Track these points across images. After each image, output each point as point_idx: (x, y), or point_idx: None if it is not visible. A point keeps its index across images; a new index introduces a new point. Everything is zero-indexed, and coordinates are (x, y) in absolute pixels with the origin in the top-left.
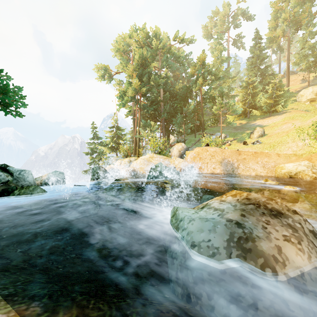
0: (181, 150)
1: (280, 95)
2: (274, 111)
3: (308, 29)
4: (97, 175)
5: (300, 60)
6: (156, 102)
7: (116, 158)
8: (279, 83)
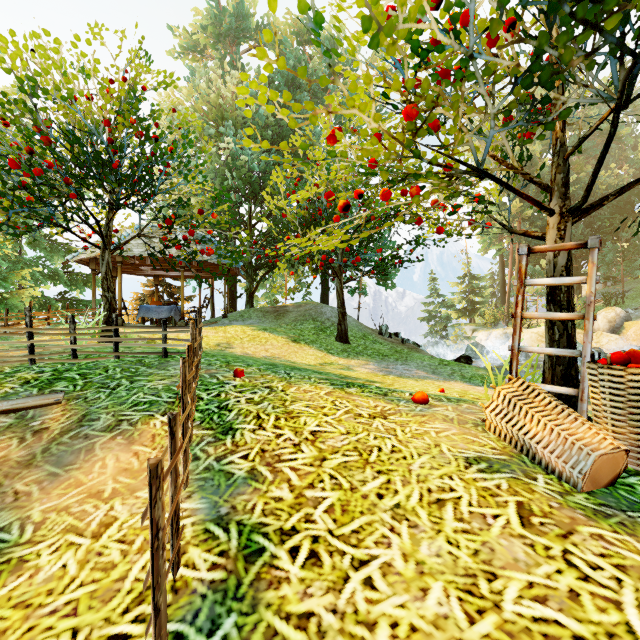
0: (612, 321)
1: None
2: None
3: None
4: (474, 353)
5: None
6: None
7: (472, 327)
8: None
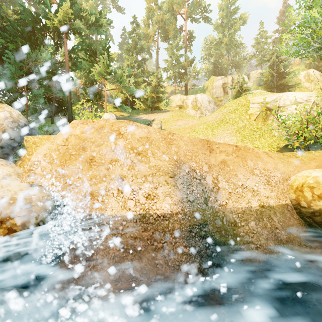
0: None
1: (162, 92)
2: (156, 108)
3: (176, 40)
4: None
5: (170, 66)
6: None
7: None
8: (161, 78)
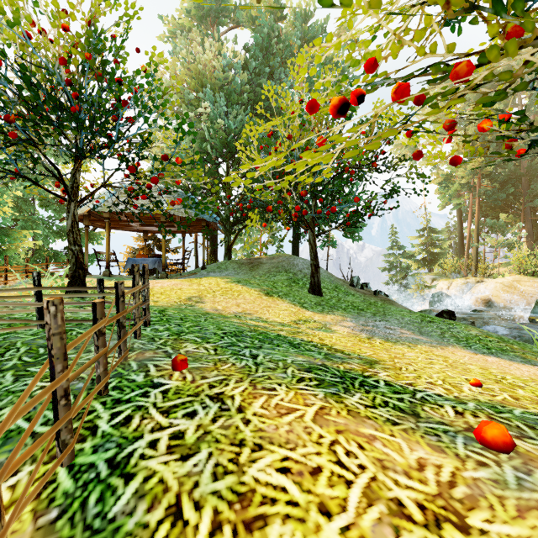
0: None
1: None
2: None
3: None
4: (439, 302)
5: None
6: (512, 182)
7: (431, 276)
8: None
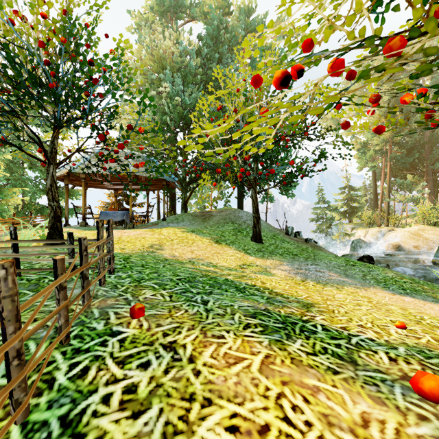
0: None
1: None
2: None
3: None
4: (358, 247)
5: None
6: (417, 148)
7: (351, 226)
8: None
